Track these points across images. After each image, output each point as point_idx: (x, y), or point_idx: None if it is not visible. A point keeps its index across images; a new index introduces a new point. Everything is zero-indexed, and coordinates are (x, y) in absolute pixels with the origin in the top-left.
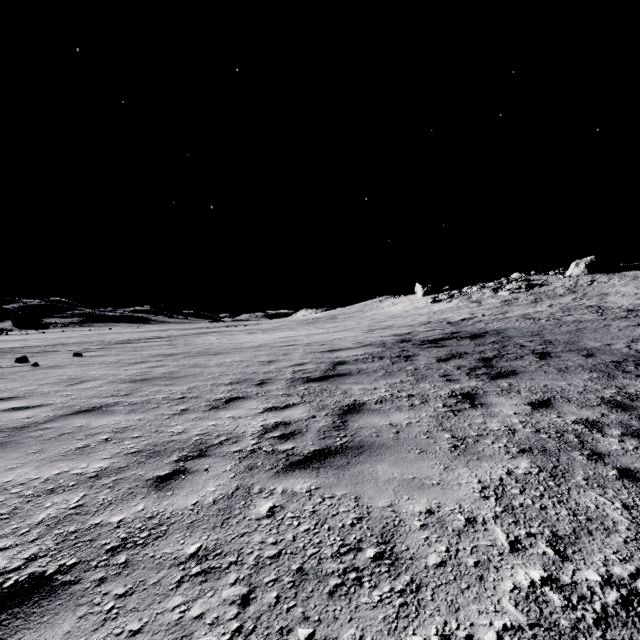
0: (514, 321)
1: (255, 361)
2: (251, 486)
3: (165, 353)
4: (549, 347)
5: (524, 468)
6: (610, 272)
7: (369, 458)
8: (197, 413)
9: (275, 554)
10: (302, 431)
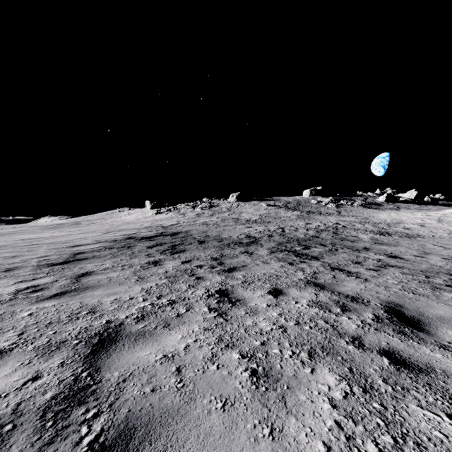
0: (197, 226)
1: None
2: (14, 310)
3: None
4: (206, 238)
5: (163, 282)
6: (246, 201)
7: (91, 290)
8: None
9: (35, 323)
10: (48, 287)
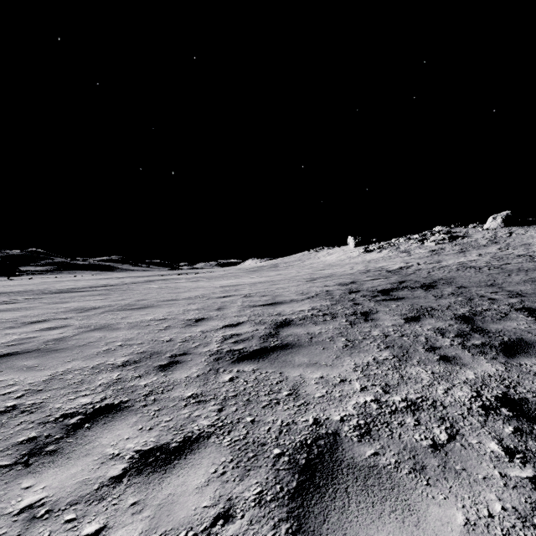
0: (455, 270)
1: (180, 319)
2: None
3: (86, 306)
4: (525, 301)
5: None
6: (524, 225)
7: None
8: None
9: None
10: None
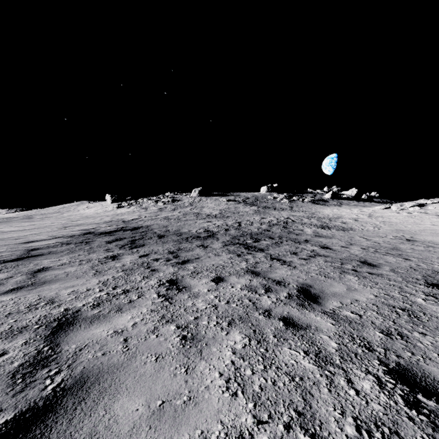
0: (159, 220)
1: None
2: None
3: None
4: (167, 233)
5: (120, 275)
6: (208, 196)
7: (49, 284)
8: None
9: None
10: (3, 283)
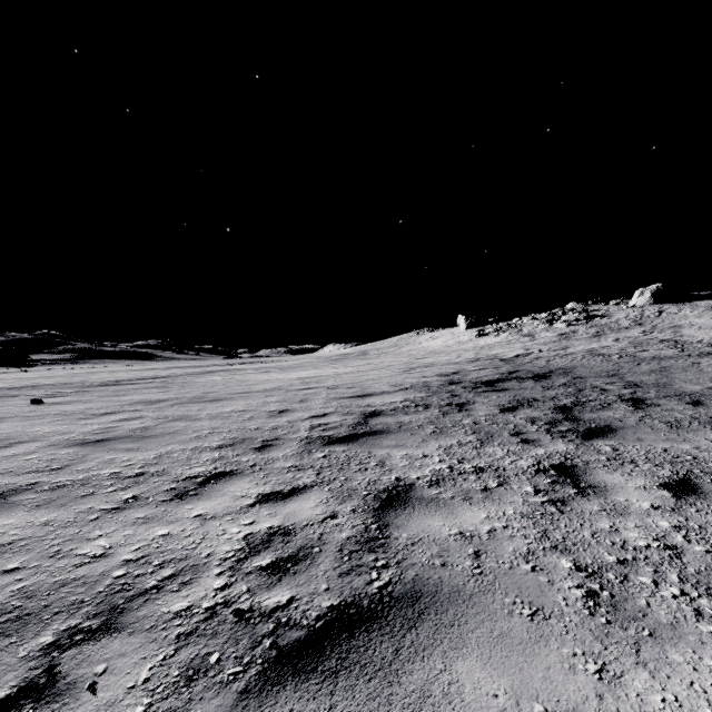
0: (580, 358)
1: (262, 411)
2: None
3: (150, 399)
4: (638, 391)
5: None
6: (679, 302)
7: (437, 635)
8: (147, 507)
9: None
10: (311, 552)
